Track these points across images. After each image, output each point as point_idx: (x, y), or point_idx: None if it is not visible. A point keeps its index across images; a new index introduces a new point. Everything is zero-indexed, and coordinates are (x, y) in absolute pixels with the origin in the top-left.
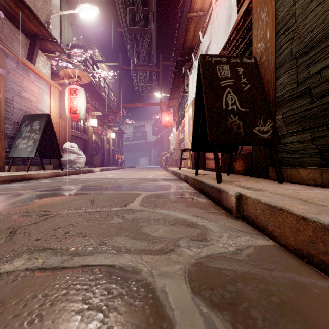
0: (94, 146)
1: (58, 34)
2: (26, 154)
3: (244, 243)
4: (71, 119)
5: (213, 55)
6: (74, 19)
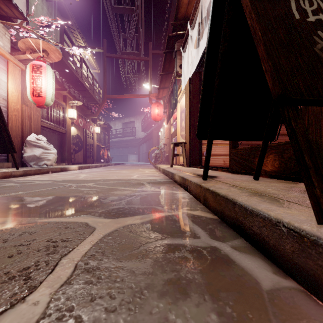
0: (77, 141)
1: (24, 3)
2: None
3: None
4: (34, 103)
5: None
6: None
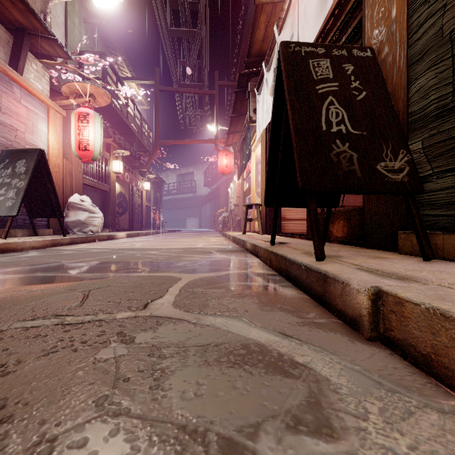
0: (120, 201)
1: (62, 33)
2: (4, 211)
3: (441, 449)
4: (80, 158)
5: (302, 43)
6: (89, 14)
